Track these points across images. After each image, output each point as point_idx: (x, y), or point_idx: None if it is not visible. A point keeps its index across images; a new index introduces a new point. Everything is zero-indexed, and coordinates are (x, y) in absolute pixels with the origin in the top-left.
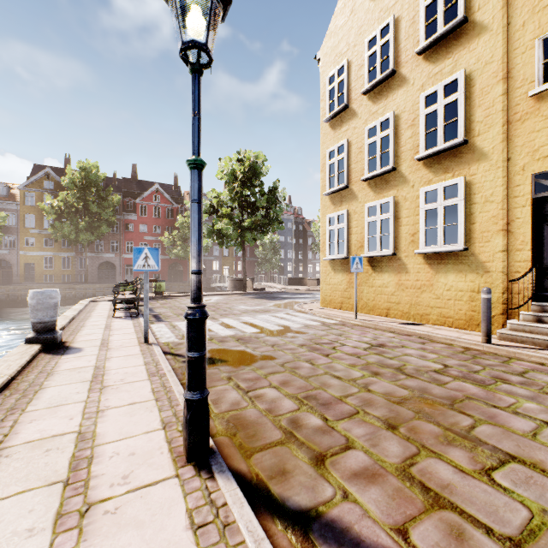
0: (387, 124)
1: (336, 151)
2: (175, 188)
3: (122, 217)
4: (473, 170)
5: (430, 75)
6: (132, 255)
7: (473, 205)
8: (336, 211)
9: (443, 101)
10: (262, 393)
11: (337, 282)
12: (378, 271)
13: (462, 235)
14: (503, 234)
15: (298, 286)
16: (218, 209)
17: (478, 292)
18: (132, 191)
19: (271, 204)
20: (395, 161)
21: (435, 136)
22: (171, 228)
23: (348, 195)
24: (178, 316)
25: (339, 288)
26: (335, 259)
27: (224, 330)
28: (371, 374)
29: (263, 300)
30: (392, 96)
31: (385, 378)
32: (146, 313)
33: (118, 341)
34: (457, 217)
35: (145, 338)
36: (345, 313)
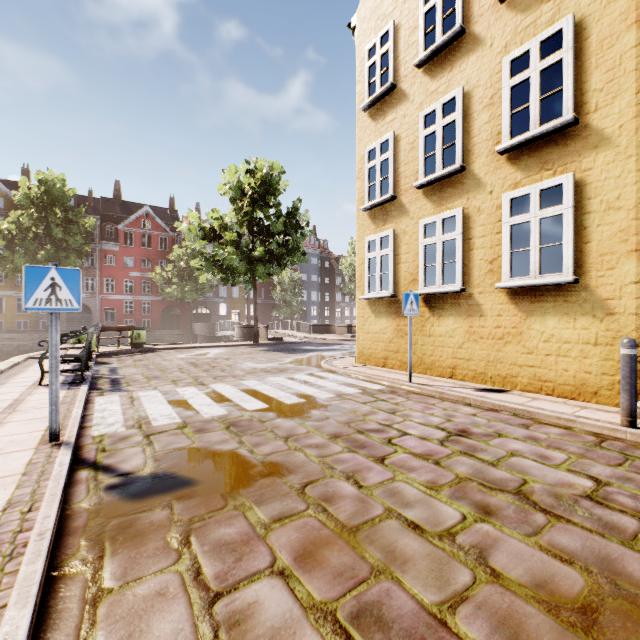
0: (452, 106)
1: (378, 149)
2: (170, 213)
3: (100, 246)
4: (586, 163)
5: (517, 30)
6: (113, 296)
7: (588, 214)
8: (377, 231)
9: (540, 64)
10: (249, 603)
11: (380, 329)
12: (438, 315)
13: (570, 260)
14: (637, 256)
15: (324, 334)
16: (221, 234)
17: (595, 344)
18: (114, 214)
19: (291, 229)
20: (463, 158)
21: (525, 117)
22: (166, 262)
23: (394, 209)
24: (149, 380)
25: (382, 337)
26: (376, 298)
27: (212, 405)
28: (477, 513)
29: (279, 354)
30: (460, 66)
31: (509, 523)
32: (54, 388)
33: (4, 438)
34: (561, 234)
35: (53, 433)
36: (392, 373)
